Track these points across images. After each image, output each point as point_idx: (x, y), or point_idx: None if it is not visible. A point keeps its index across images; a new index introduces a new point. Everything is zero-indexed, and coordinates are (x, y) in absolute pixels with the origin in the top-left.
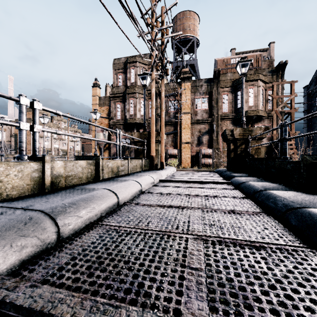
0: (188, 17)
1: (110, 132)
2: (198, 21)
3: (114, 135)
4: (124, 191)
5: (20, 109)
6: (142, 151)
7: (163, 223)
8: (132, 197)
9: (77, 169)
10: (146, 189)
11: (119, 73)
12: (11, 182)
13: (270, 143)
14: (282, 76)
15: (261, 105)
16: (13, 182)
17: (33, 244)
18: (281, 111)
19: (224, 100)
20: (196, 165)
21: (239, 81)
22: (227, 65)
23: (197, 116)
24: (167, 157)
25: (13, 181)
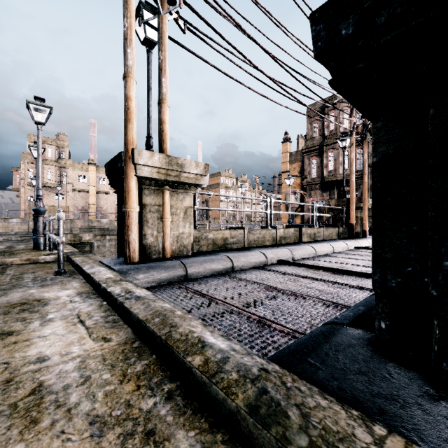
0: None
1: (303, 193)
2: None
3: (308, 198)
4: (319, 248)
5: (267, 204)
6: (340, 218)
7: (340, 261)
8: (325, 253)
9: (289, 233)
10: (338, 251)
11: (314, 121)
12: (267, 238)
13: None
14: None
15: None
16: (267, 238)
17: (287, 256)
18: None
19: None
20: None
21: None
22: None
23: None
24: None
25: (267, 237)
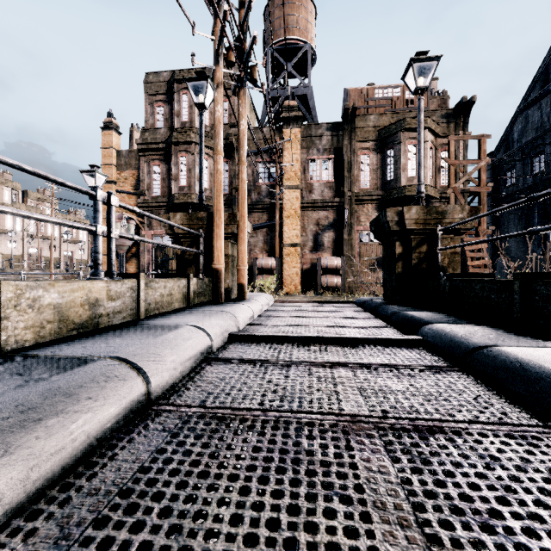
0: (295, 4)
1: (137, 220)
2: (314, 15)
3: (147, 229)
4: None
5: None
6: (194, 258)
7: None
8: (70, 463)
9: None
10: (174, 382)
11: (158, 102)
12: None
13: (518, 235)
14: (465, 124)
15: (429, 176)
16: None
17: None
18: (463, 189)
19: (363, 165)
20: (311, 289)
21: (391, 130)
22: (368, 100)
23: (313, 193)
24: (255, 273)
25: None
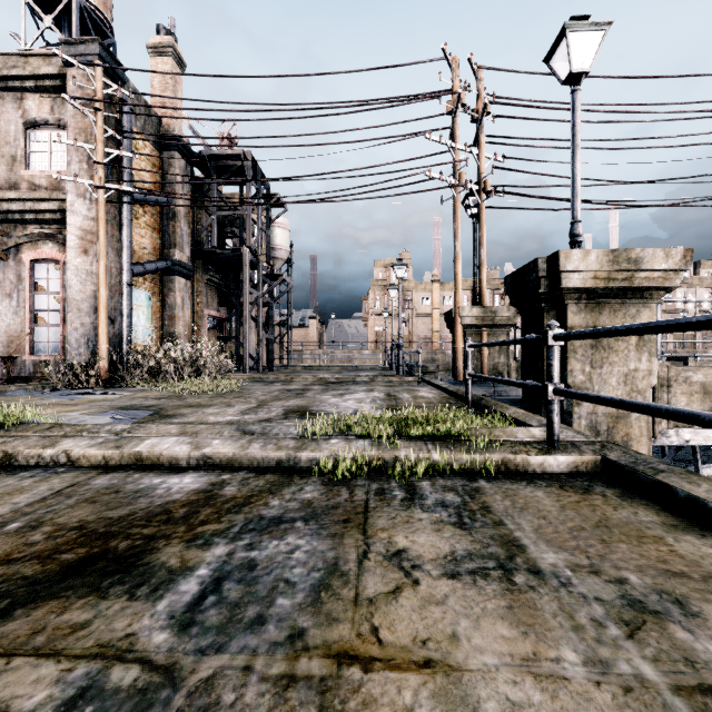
0: None
1: None
2: None
3: None
4: None
5: None
6: None
7: None
8: None
9: None
10: None
11: None
12: None
13: None
14: None
15: None
16: None
17: None
18: None
19: None
20: None
21: None
22: None
23: None
24: None
25: None
